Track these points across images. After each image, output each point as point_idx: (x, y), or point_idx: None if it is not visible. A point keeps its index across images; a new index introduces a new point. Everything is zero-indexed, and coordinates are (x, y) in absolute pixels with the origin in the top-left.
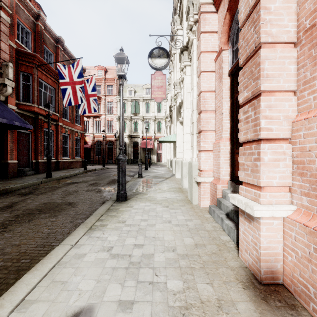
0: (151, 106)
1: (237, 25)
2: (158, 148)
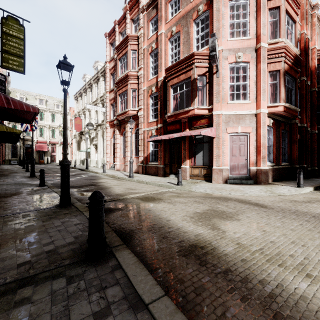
0: (46, 116)
1: (114, 135)
2: (52, 151)
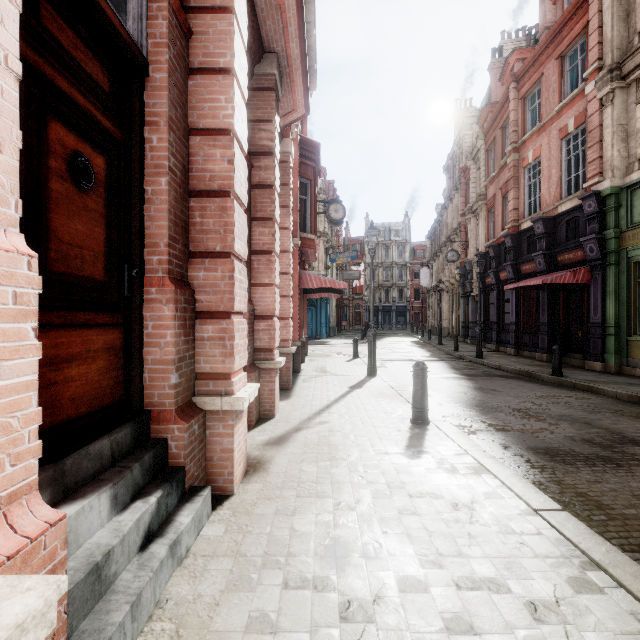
0: None
1: None
2: None
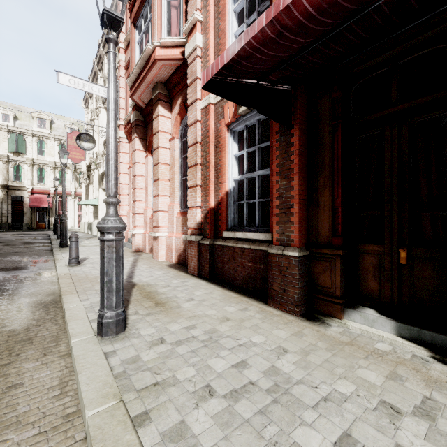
0: (49, 147)
1: None
2: (60, 208)
